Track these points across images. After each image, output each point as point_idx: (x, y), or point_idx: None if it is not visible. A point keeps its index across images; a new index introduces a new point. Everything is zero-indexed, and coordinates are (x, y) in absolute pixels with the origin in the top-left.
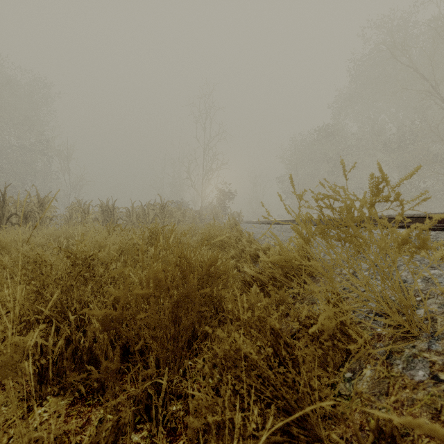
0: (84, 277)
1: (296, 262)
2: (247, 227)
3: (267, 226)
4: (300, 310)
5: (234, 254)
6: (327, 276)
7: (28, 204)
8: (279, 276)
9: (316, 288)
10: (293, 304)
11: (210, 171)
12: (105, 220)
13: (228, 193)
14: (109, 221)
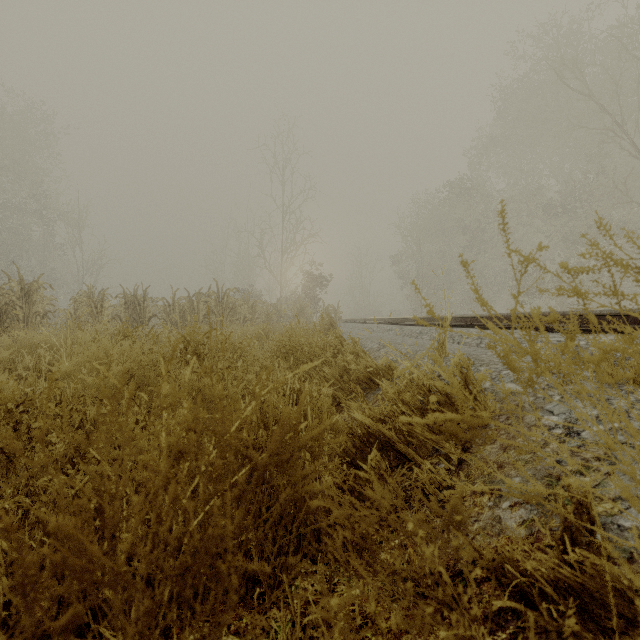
0: (3, 452)
1: (573, 485)
2: (348, 328)
3: (379, 327)
4: (504, 549)
5: (330, 376)
6: (637, 507)
7: (7, 293)
8: (421, 430)
9: (537, 488)
10: (451, 488)
11: (293, 245)
12: (130, 319)
13: (320, 279)
14: (137, 320)
